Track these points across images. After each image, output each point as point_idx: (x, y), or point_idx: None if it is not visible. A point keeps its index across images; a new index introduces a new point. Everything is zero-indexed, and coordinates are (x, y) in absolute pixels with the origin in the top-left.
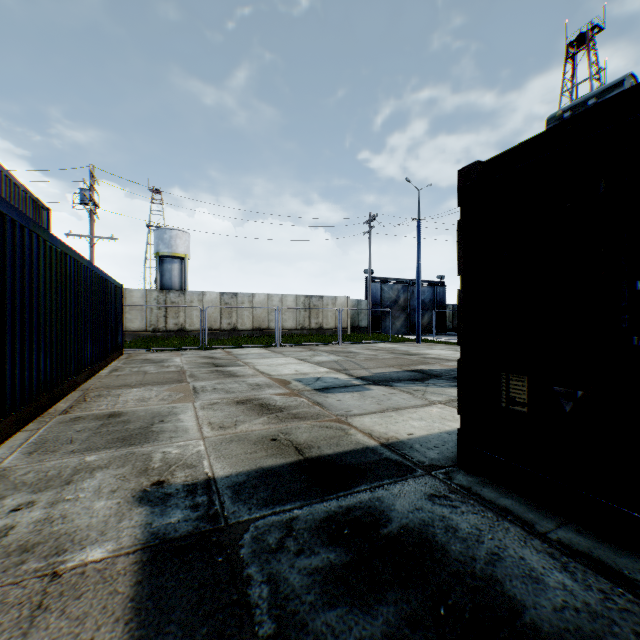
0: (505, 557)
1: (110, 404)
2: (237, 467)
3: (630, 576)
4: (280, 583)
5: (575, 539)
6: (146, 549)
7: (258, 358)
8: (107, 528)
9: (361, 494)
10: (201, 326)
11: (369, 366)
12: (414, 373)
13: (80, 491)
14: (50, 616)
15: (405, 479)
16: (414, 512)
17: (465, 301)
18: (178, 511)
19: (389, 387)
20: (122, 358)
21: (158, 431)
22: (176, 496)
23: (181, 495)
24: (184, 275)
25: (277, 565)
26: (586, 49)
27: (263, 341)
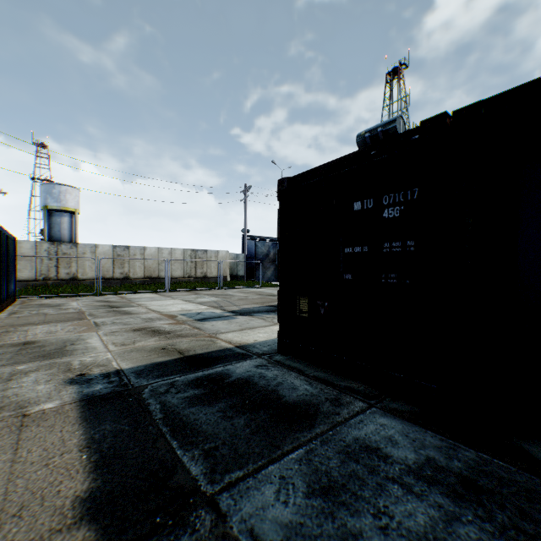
0: (285, 383)
1: (21, 336)
2: (138, 363)
3: (336, 383)
4: (166, 403)
5: (321, 374)
6: (83, 401)
7: (150, 301)
8: (52, 396)
9: (217, 368)
10: (96, 275)
11: (240, 304)
12: (271, 307)
13: (22, 383)
14: (32, 428)
15: (245, 360)
16: (246, 373)
17: (281, 256)
18: (100, 385)
19: (250, 316)
20: (17, 304)
21: (72, 350)
22: (96, 379)
23: (100, 378)
24: (75, 228)
25: (165, 398)
26: (398, 79)
27: (154, 288)
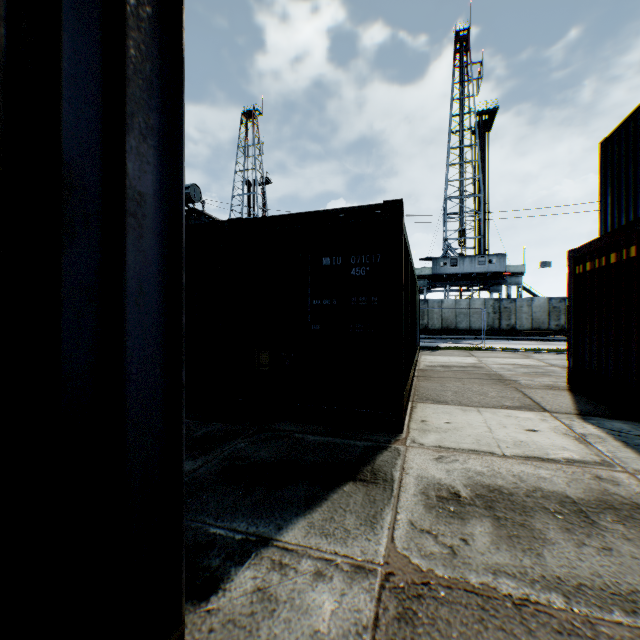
0: None
1: None
2: None
3: None
4: None
5: None
6: None
7: None
8: None
9: None
10: None
11: None
12: None
13: None
14: None
15: None
16: None
17: None
18: None
19: None
20: None
21: None
22: None
23: None
24: None
25: None
26: (253, 123)
27: None
